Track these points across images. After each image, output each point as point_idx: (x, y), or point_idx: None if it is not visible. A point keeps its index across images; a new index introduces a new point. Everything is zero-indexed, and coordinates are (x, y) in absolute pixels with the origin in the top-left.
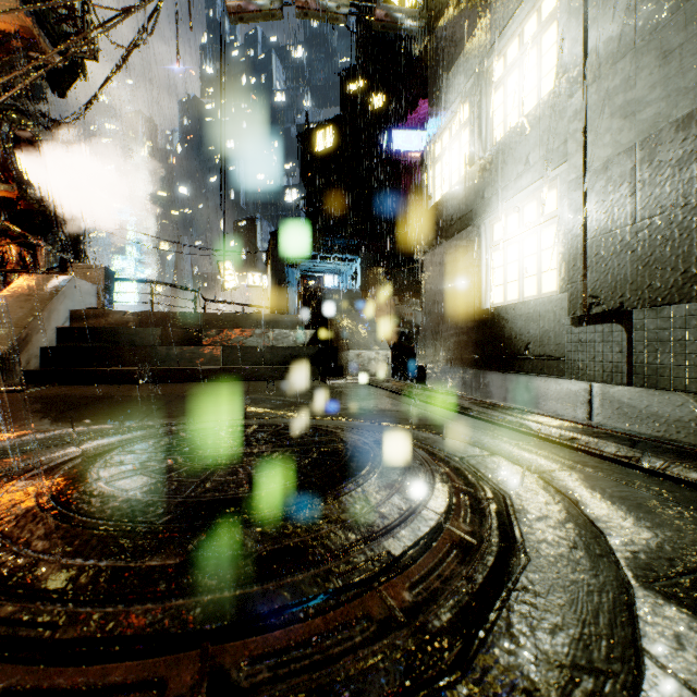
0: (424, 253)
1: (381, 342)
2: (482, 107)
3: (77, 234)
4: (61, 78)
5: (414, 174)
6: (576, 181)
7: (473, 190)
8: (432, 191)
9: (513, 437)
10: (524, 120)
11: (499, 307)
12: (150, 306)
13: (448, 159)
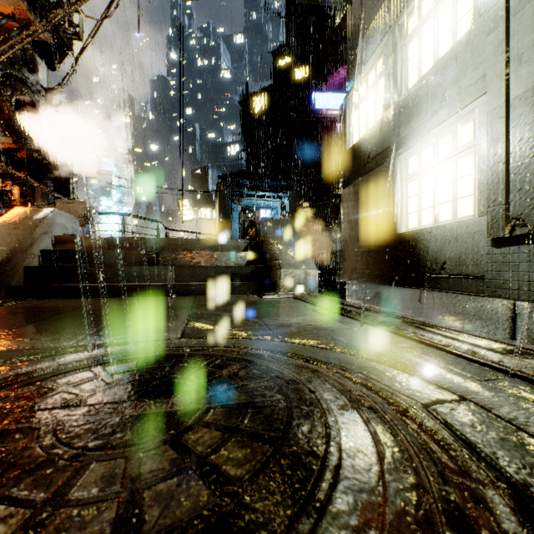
0: (343, 187)
1: (309, 262)
2: (398, 56)
3: (67, 178)
4: (54, 56)
5: (331, 129)
6: (497, 110)
7: (388, 130)
8: (351, 135)
9: (470, 369)
10: (440, 61)
11: (414, 231)
12: (122, 234)
13: (364, 107)
